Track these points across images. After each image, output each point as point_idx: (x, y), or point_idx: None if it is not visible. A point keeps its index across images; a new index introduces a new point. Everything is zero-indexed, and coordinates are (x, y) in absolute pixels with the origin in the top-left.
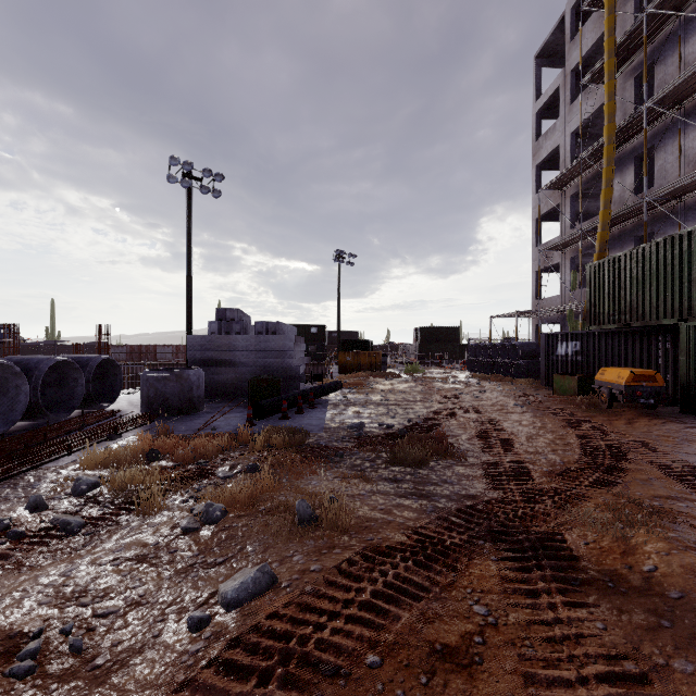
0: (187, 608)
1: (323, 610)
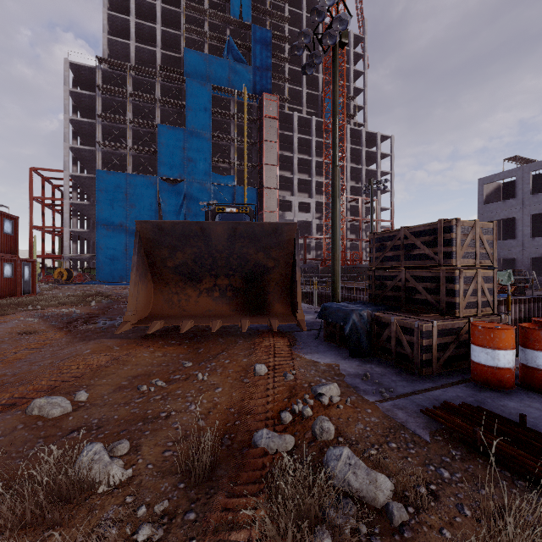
0: (92, 405)
1: (0, 405)
